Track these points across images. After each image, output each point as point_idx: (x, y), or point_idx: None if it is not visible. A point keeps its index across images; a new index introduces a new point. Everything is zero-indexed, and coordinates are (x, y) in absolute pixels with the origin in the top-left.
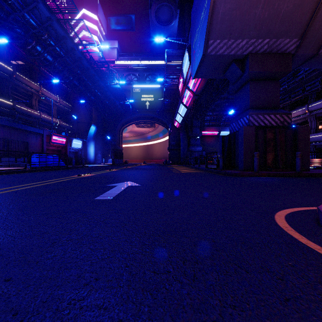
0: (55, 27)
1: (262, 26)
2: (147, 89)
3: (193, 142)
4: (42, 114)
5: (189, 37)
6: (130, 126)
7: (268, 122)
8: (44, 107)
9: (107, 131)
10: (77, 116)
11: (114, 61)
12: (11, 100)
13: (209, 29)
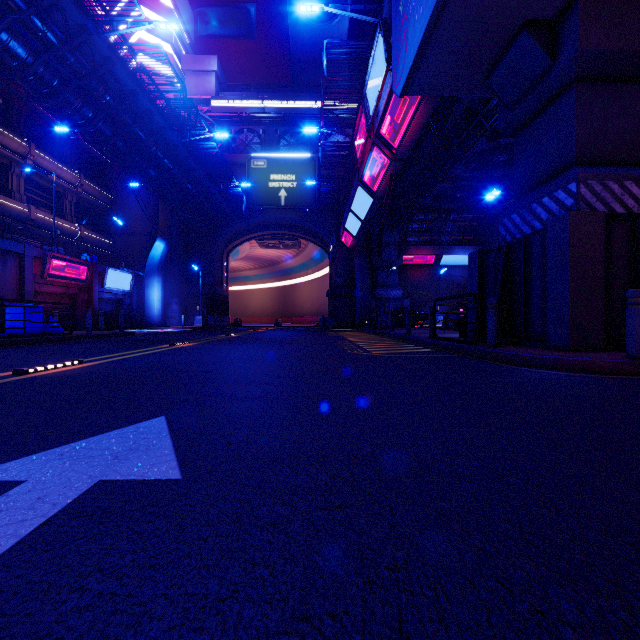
0: None
1: None
2: (281, 163)
3: (383, 278)
4: (34, 212)
5: None
6: (246, 244)
7: (635, 203)
8: (43, 197)
9: (194, 253)
10: (125, 220)
11: (210, 100)
12: None
13: None
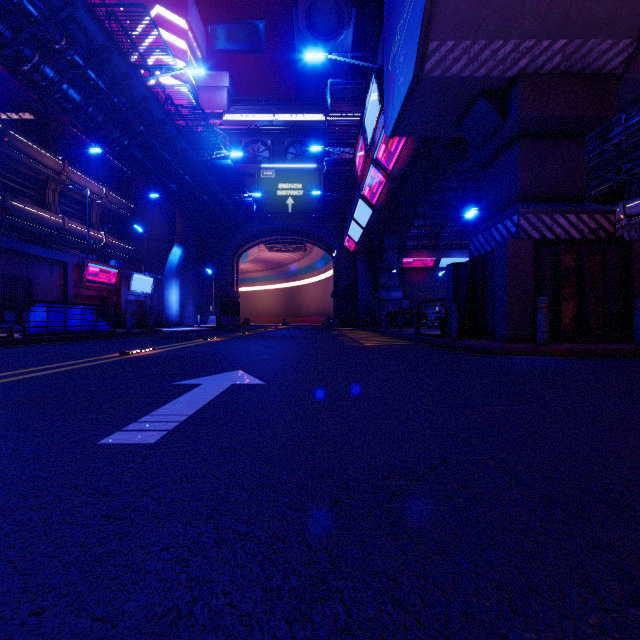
0: (83, 25)
1: (552, 9)
2: (289, 173)
3: (384, 280)
4: (67, 222)
5: (380, 50)
6: (255, 248)
7: (562, 231)
8: (74, 208)
9: (208, 257)
10: (144, 227)
11: (221, 114)
12: None
13: (429, 14)
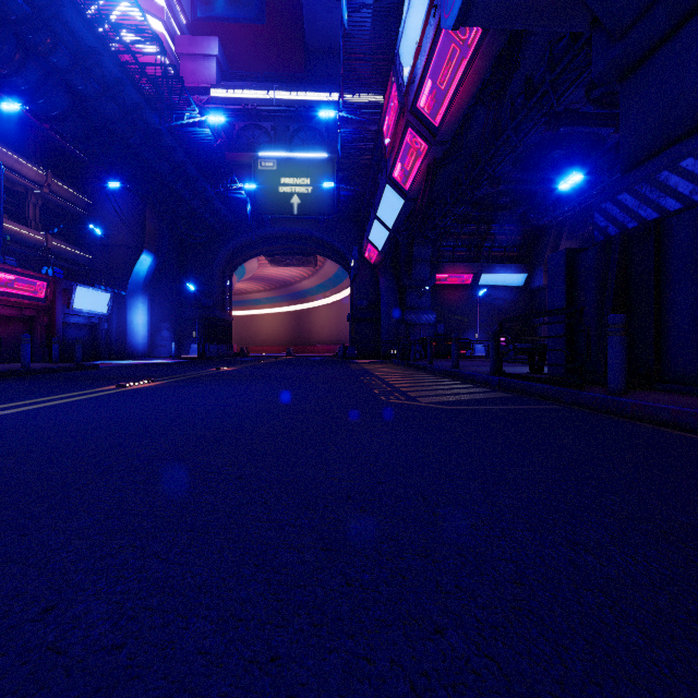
0: None
1: None
2: (294, 164)
3: (413, 300)
4: None
5: None
6: (253, 260)
7: None
8: None
9: (190, 270)
10: (105, 229)
11: (209, 90)
12: None
13: None
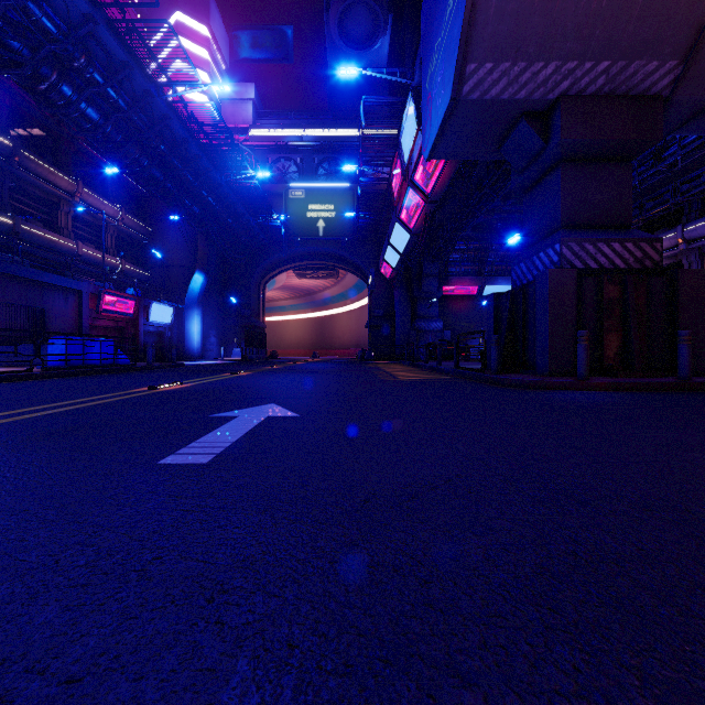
0: (103, 41)
1: (594, 30)
2: (320, 192)
3: (423, 310)
4: (81, 248)
5: (418, 66)
6: (283, 274)
7: (606, 260)
8: (87, 232)
9: (232, 285)
10: (162, 252)
11: (246, 128)
12: (10, 215)
13: (466, 36)
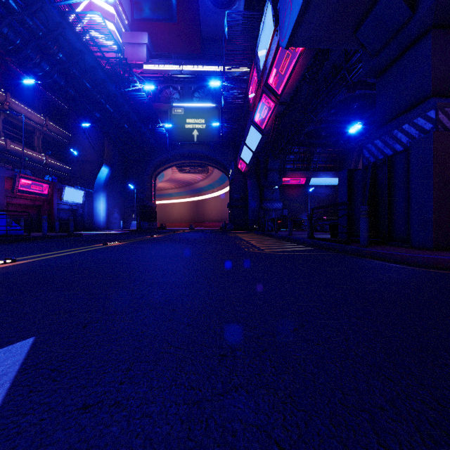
0: None
1: None
2: (194, 110)
3: (268, 194)
4: (9, 144)
5: None
6: (169, 169)
7: None
8: (17, 133)
9: (131, 176)
10: (79, 151)
11: (142, 65)
12: None
13: None
